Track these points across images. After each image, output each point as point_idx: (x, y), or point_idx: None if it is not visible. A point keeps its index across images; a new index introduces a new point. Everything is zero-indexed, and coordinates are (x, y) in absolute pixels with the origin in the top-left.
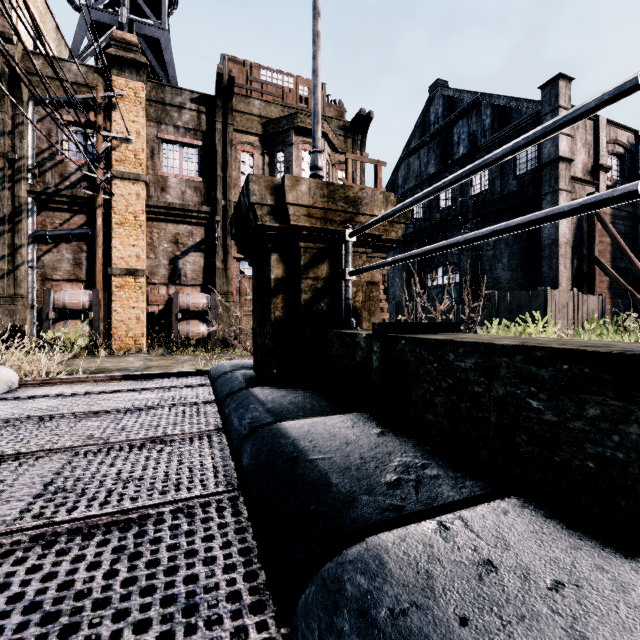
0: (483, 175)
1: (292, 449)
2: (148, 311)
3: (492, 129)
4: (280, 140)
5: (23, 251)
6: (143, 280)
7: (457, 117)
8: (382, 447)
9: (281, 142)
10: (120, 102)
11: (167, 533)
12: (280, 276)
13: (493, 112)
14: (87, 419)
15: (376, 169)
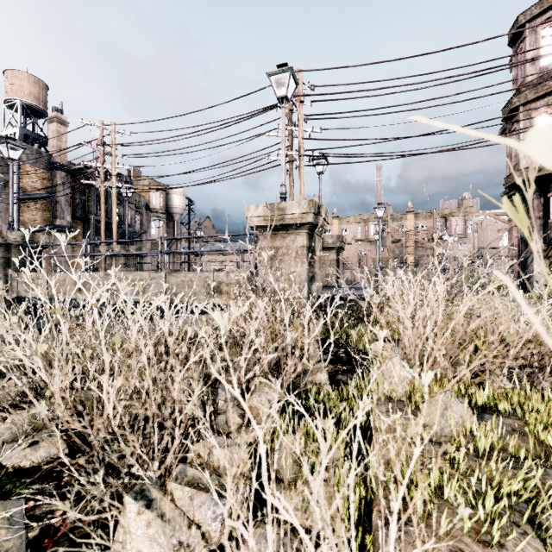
0: None
1: None
2: None
3: None
4: None
5: None
6: None
7: None
8: None
9: None
10: None
11: None
12: None
13: None
14: None
15: None
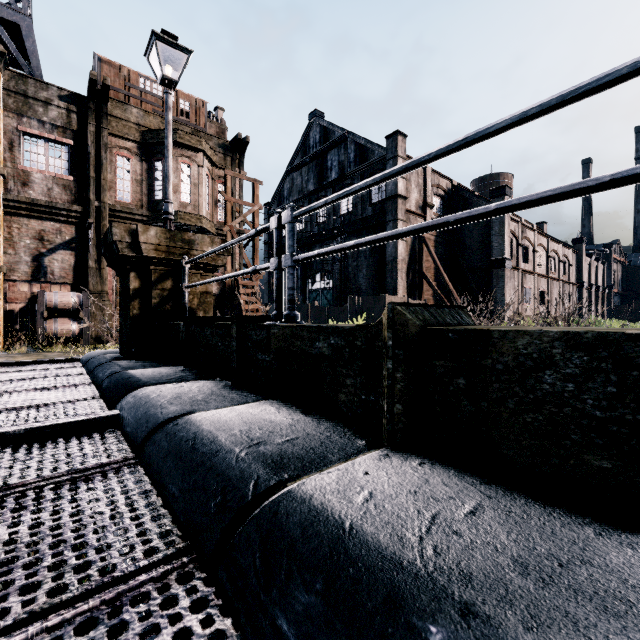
0: (349, 199)
1: (129, 376)
2: (6, 309)
3: (355, 162)
4: (159, 150)
5: None
6: None
7: (330, 146)
8: (176, 373)
9: (160, 152)
10: None
11: (61, 407)
12: (137, 287)
13: (356, 148)
14: None
15: (254, 186)
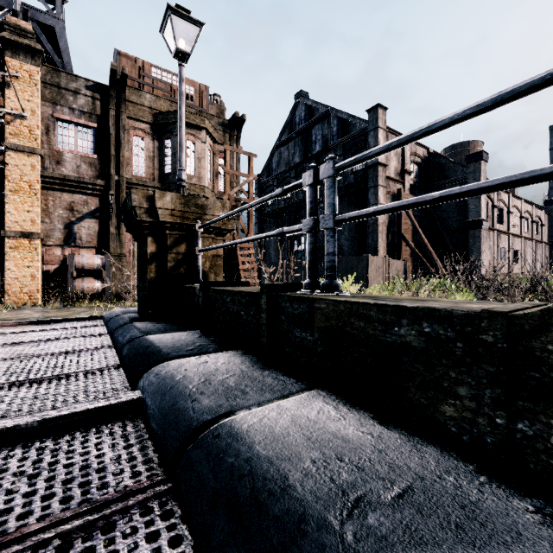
0: None
1: (149, 344)
2: (43, 269)
3: (338, 135)
4: (168, 130)
5: None
6: (38, 242)
7: (314, 122)
8: (195, 341)
9: (169, 131)
10: (14, 81)
11: (82, 379)
12: (154, 251)
13: (338, 123)
14: (12, 346)
15: (249, 159)
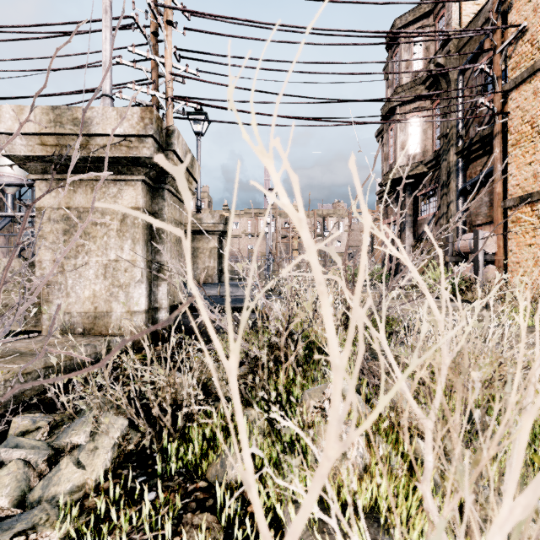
0: None
1: None
2: None
3: None
4: None
5: (451, 206)
6: None
7: None
8: None
9: None
10: None
11: None
12: None
13: None
14: None
15: None
